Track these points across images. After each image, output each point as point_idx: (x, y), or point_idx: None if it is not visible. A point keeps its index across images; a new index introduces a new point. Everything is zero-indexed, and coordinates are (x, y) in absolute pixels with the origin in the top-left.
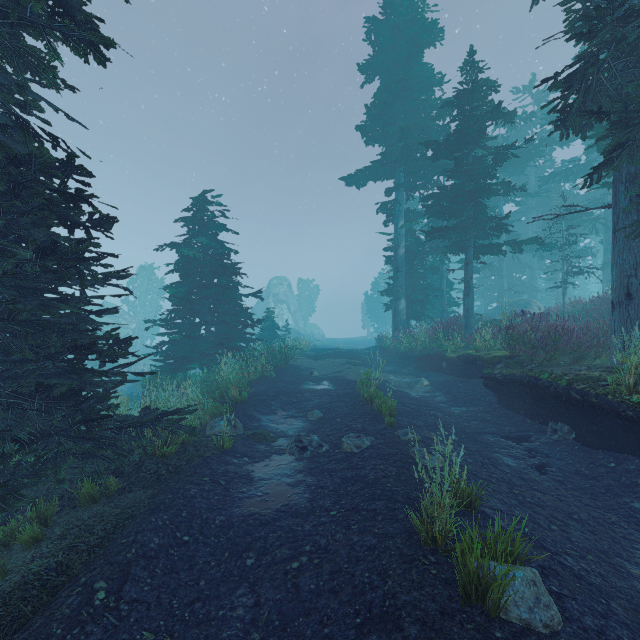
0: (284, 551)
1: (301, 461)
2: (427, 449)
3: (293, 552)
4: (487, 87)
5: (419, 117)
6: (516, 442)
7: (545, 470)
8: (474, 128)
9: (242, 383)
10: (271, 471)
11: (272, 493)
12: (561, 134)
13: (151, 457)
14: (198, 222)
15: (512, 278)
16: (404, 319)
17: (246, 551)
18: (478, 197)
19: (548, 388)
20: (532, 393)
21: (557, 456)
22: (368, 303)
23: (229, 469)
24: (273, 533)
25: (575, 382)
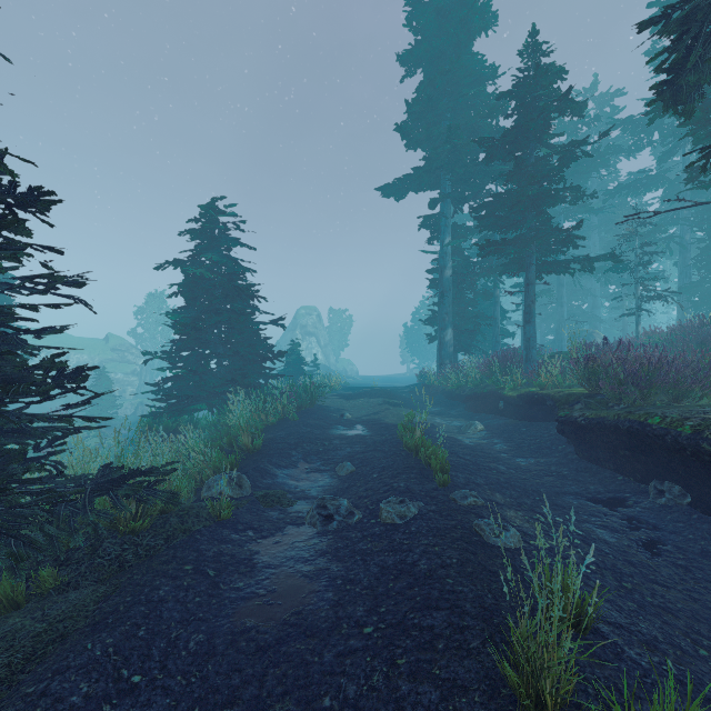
0: (289, 706)
1: (324, 536)
2: (494, 519)
3: (303, 709)
4: (553, 72)
5: (469, 115)
6: (608, 507)
7: (657, 549)
8: (537, 121)
9: (256, 428)
10: (282, 552)
11: (280, 591)
12: (666, 103)
13: (115, 534)
14: (207, 235)
15: (571, 307)
16: (451, 352)
17: (228, 705)
18: (541, 205)
19: (662, 437)
20: (631, 443)
21: (669, 528)
22: (408, 336)
23: (224, 550)
24: (274, 667)
25: (706, 429)
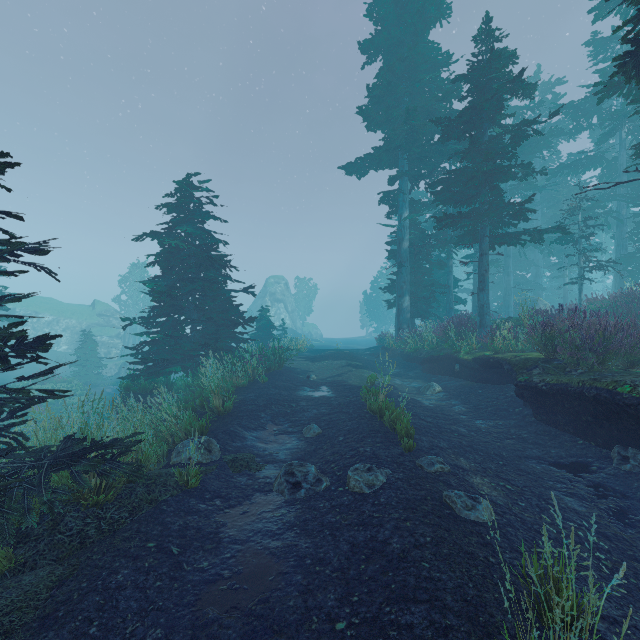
0: None
1: (292, 506)
2: (462, 487)
3: None
4: (505, 56)
5: (425, 99)
6: (572, 472)
7: (629, 519)
8: (491, 102)
9: (226, 391)
10: (249, 525)
11: (246, 572)
12: (629, 74)
13: (78, 507)
14: (182, 209)
15: (516, 276)
16: (408, 317)
17: None
18: (494, 180)
19: (634, 407)
20: (595, 409)
21: (638, 496)
22: (367, 302)
23: (190, 522)
24: None
25: None
